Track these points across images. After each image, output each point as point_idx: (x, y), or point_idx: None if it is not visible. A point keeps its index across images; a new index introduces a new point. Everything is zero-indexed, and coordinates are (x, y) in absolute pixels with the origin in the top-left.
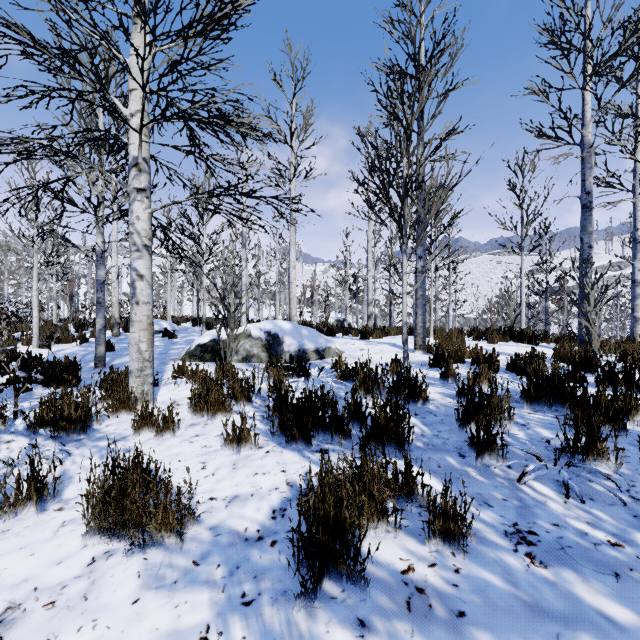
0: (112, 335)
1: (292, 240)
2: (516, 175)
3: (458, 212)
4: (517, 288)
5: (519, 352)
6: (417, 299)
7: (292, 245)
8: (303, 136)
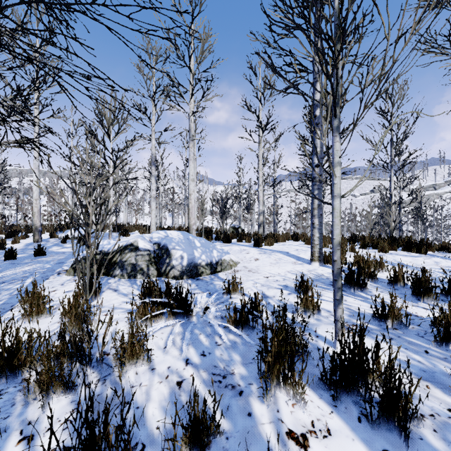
0: (34, 241)
1: (191, 155)
2: (387, 103)
3: (349, 125)
4: (397, 199)
5: (417, 263)
6: (314, 209)
7: (191, 160)
8: (200, 57)
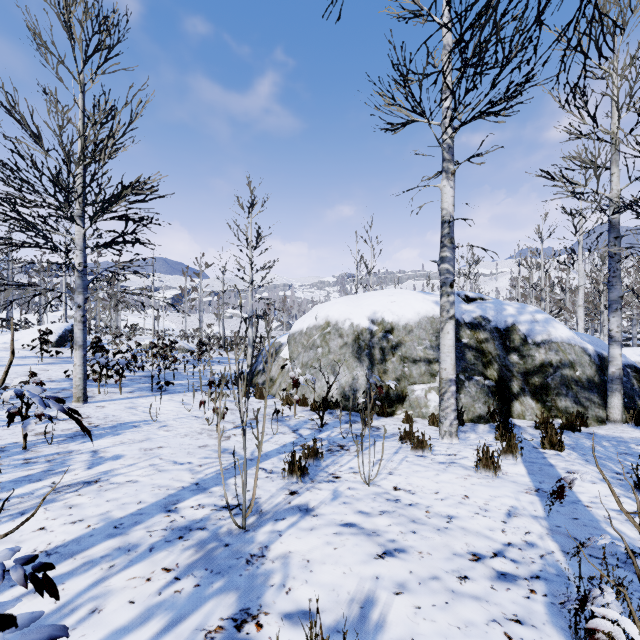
0: None
1: None
2: None
3: None
4: None
5: None
6: None
7: None
8: None
